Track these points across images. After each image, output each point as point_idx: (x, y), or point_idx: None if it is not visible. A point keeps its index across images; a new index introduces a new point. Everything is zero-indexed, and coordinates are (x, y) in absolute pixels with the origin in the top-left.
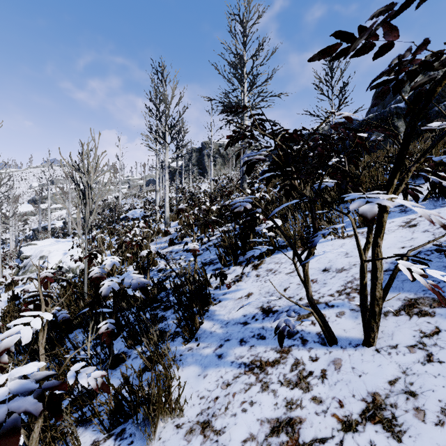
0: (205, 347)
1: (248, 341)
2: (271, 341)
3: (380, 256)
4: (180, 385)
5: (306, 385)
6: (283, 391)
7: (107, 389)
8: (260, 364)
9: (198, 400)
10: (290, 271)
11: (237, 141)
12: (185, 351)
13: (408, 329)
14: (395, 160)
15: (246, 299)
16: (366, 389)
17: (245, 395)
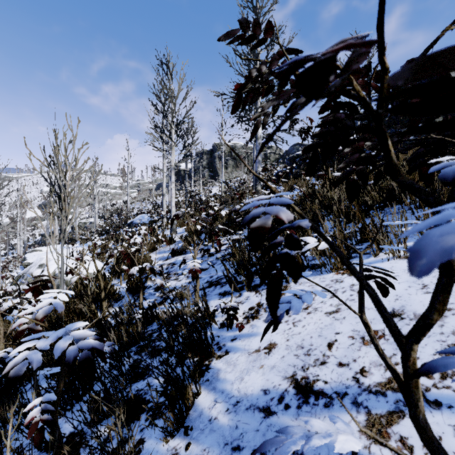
0: None
1: None
2: None
3: None
4: None
5: None
6: None
7: None
8: None
9: None
10: (333, 309)
11: (253, 98)
12: None
13: None
14: None
15: (266, 354)
16: None
17: None
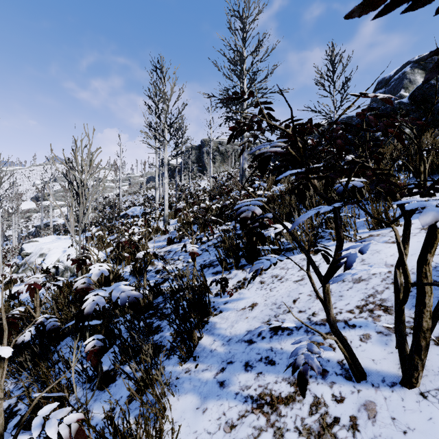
0: (204, 370)
1: (254, 365)
2: (282, 369)
3: (429, 276)
4: (174, 431)
5: (332, 438)
6: None
7: (84, 437)
8: (271, 399)
9: None
10: (299, 278)
11: (241, 133)
12: (181, 373)
13: None
14: None
15: (250, 310)
16: None
17: None
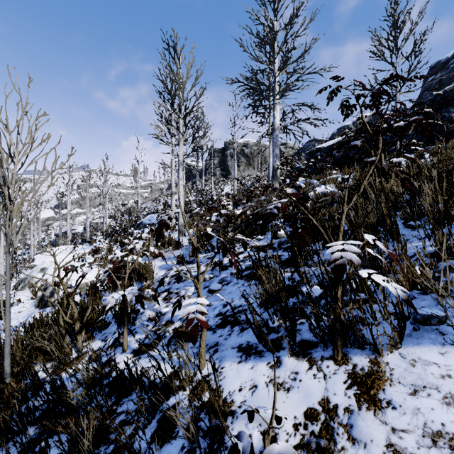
0: None
1: None
2: None
3: None
4: None
5: None
6: None
7: None
8: None
9: None
10: None
11: None
12: None
13: None
14: None
15: None
16: None
17: None
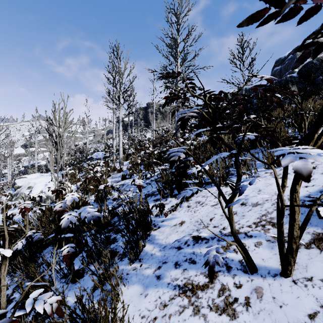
0: (146, 268)
1: (181, 264)
2: (200, 266)
3: (297, 200)
4: (124, 308)
5: (232, 312)
6: (212, 317)
7: (61, 313)
8: (192, 287)
9: (139, 319)
10: (215, 204)
11: (172, 101)
12: (130, 270)
13: (320, 262)
14: (317, 117)
15: (179, 226)
16: (287, 321)
17: (179, 318)
